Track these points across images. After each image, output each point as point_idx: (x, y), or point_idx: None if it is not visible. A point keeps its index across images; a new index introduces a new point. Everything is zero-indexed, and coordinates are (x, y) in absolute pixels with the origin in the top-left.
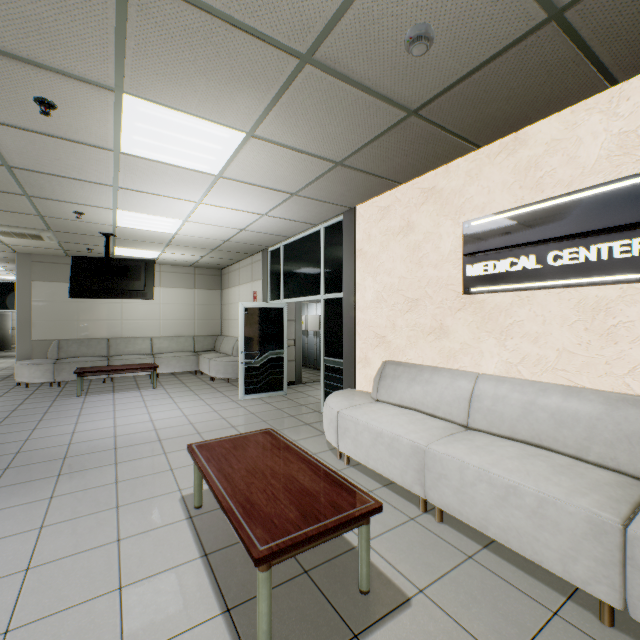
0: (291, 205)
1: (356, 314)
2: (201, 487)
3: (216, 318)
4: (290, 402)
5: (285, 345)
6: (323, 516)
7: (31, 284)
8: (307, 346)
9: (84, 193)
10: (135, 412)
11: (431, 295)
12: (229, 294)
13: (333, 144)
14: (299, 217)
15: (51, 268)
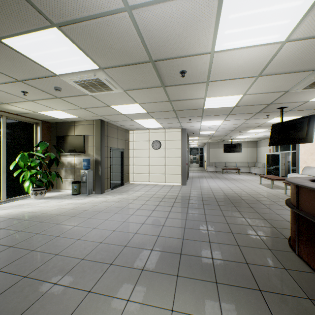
0: None
1: (299, 156)
2: (261, 181)
3: (254, 157)
4: None
5: (279, 164)
6: (279, 178)
7: (209, 149)
8: None
9: (234, 135)
10: (239, 177)
11: (314, 152)
12: (259, 149)
13: None
14: None
15: (212, 145)
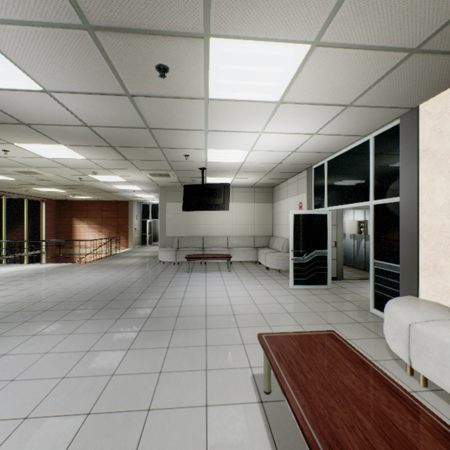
0: (342, 119)
1: (419, 218)
2: (269, 375)
3: (269, 223)
4: (335, 296)
5: (329, 246)
6: None
7: (165, 204)
8: (343, 247)
9: (188, 140)
10: (218, 288)
11: None
12: (278, 205)
13: (414, 23)
14: (348, 130)
15: (174, 194)
